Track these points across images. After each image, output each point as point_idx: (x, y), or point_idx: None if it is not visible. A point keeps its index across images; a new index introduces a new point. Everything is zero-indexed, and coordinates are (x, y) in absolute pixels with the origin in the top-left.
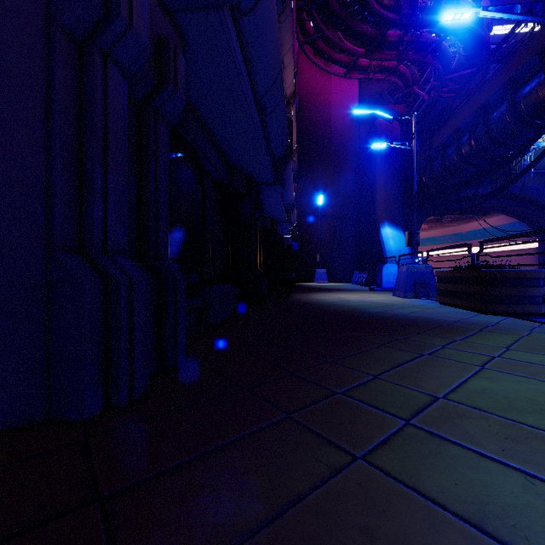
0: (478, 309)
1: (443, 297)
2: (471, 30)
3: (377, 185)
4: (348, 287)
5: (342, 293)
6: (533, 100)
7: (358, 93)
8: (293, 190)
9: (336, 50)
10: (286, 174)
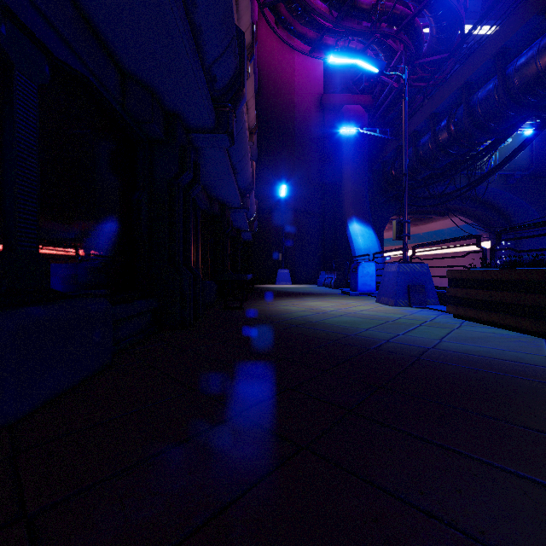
0: (542, 332)
1: (462, 308)
2: (449, 2)
3: (344, 177)
4: (316, 290)
5: (312, 299)
6: (530, 72)
7: (322, 79)
8: (249, 164)
9: (301, 21)
10: (238, 131)
